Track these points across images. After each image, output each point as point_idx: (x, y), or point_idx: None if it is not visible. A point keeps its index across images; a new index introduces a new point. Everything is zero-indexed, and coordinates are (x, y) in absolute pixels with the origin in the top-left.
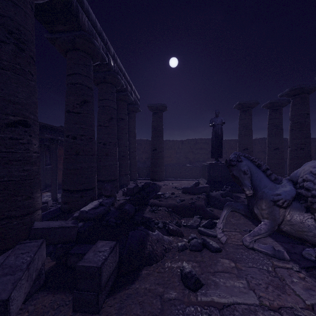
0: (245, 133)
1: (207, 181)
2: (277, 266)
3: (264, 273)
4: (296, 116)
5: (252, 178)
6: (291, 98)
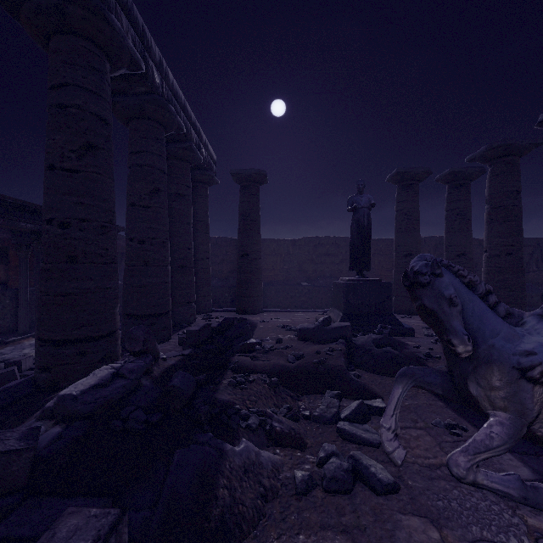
0: (408, 226)
1: (343, 315)
2: (541, 534)
3: None
4: (498, 196)
5: (462, 315)
6: (488, 163)
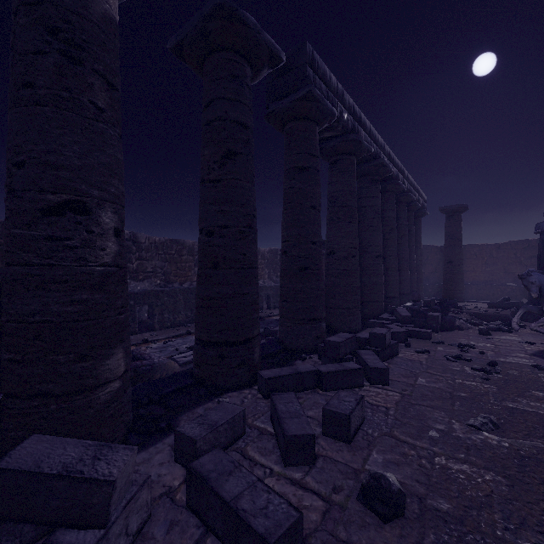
0: None
1: (528, 301)
2: None
3: (537, 339)
4: None
5: (542, 288)
6: None
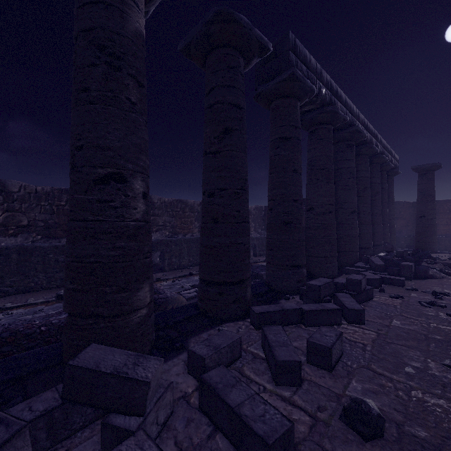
0: None
1: None
2: None
3: None
4: None
5: None
6: None
